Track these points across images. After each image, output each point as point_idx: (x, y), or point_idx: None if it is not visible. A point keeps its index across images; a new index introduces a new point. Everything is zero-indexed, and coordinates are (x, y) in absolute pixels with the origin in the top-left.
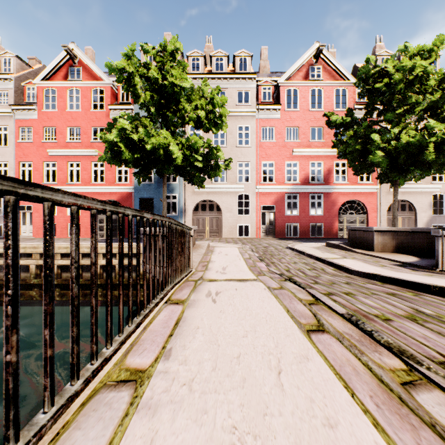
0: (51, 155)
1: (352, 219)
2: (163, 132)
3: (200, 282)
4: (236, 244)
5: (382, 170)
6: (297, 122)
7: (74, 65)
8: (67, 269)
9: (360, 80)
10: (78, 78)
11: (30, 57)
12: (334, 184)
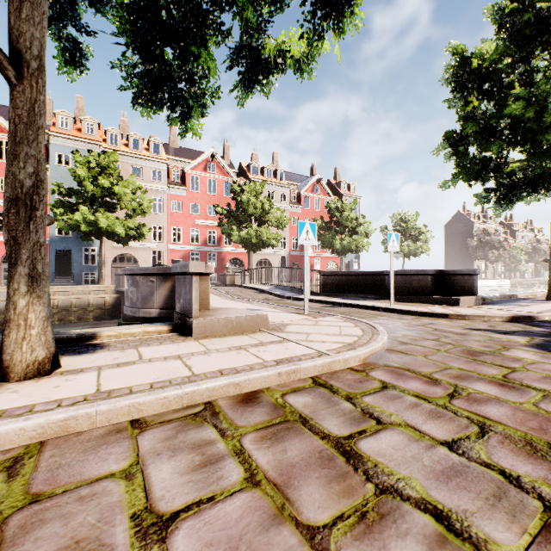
0: None
1: (235, 270)
2: (109, 214)
3: None
4: None
5: (241, 244)
6: (199, 201)
7: None
8: None
9: (232, 190)
10: None
11: None
12: (224, 246)
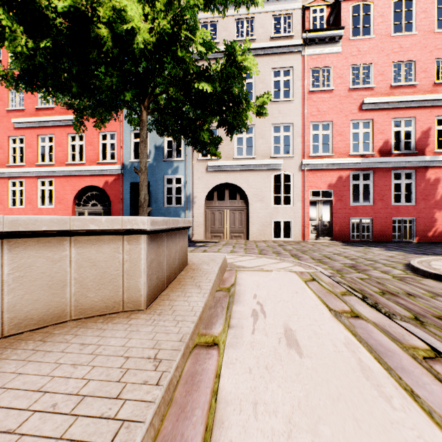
0: (18, 127)
1: None
2: None
3: None
4: (283, 259)
5: None
6: (371, 56)
7: None
8: None
9: None
10: None
11: None
12: (436, 153)
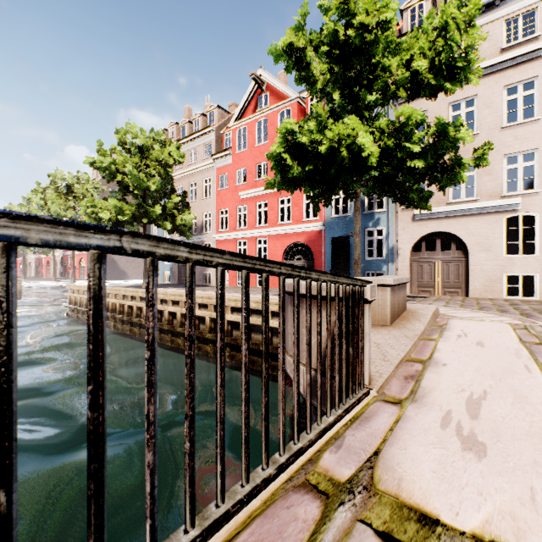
0: (242, 198)
1: None
2: (349, 121)
3: (336, 536)
4: (503, 314)
5: None
6: None
7: (262, 93)
8: (237, 326)
9: None
10: (265, 106)
11: (230, 104)
12: None
